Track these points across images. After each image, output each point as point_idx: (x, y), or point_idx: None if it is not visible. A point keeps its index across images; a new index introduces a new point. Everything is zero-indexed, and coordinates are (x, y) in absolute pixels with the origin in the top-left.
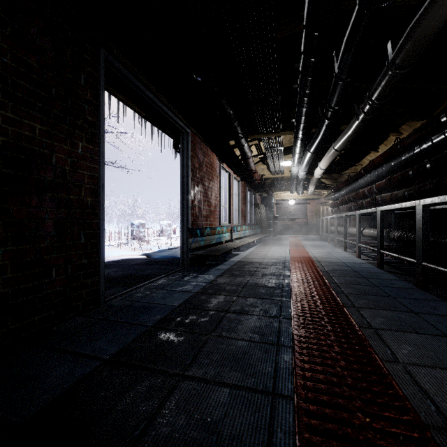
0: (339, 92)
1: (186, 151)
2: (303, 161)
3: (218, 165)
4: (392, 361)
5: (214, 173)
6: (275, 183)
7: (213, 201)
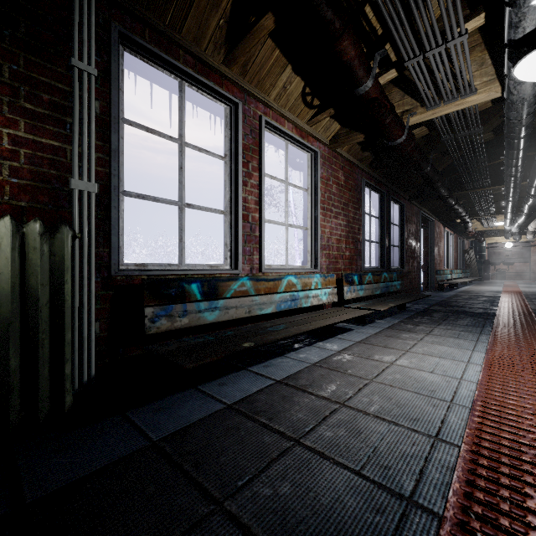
0: (526, 211)
1: (432, 231)
2: (514, 225)
3: (443, 230)
4: (531, 303)
5: (441, 236)
6: (488, 232)
7: (441, 254)
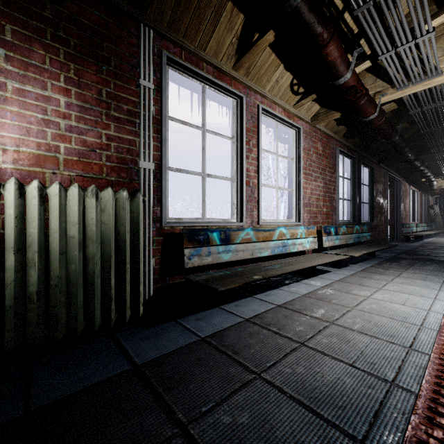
0: None
1: (398, 189)
2: None
3: (408, 188)
4: None
5: (407, 194)
6: None
7: (406, 209)
